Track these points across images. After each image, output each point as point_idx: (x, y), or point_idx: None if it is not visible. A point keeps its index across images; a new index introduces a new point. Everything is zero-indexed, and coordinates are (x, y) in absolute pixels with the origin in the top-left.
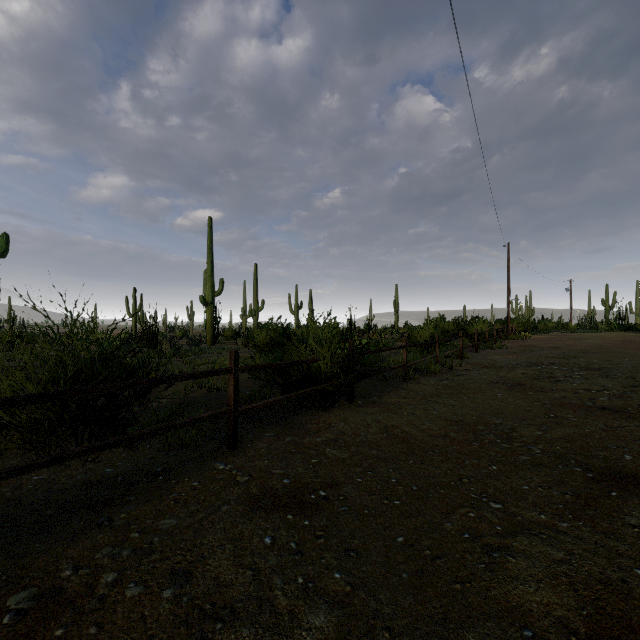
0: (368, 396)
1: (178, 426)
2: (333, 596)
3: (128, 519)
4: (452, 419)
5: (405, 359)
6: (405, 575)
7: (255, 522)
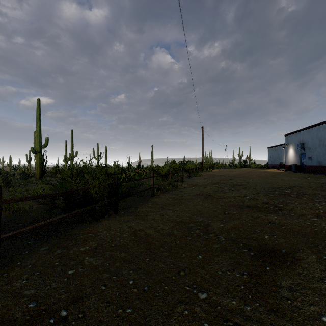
0: (129, 208)
1: None
2: None
3: None
4: (176, 220)
5: (152, 184)
6: None
7: None
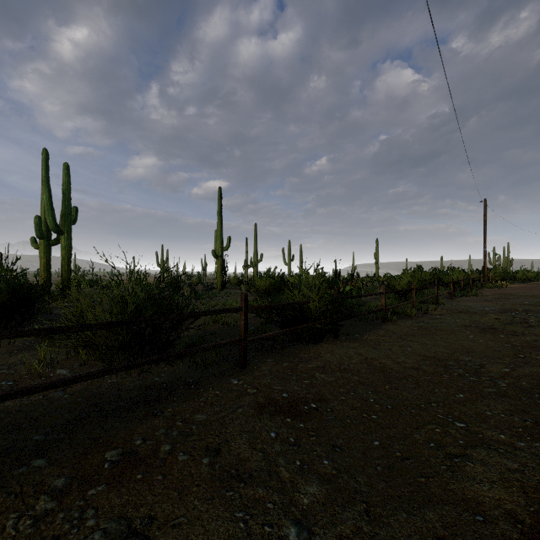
0: (351, 334)
1: (205, 349)
2: (323, 475)
3: (173, 412)
4: (425, 355)
5: (384, 303)
6: (379, 468)
7: (263, 421)
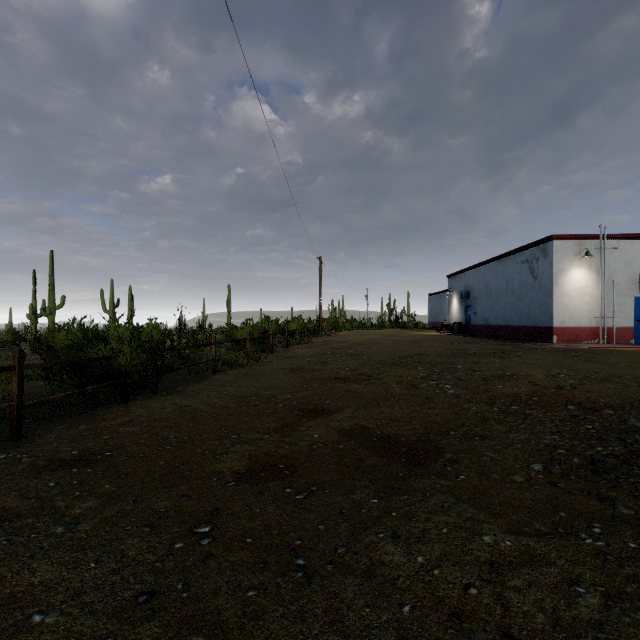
0: (174, 388)
1: None
2: (102, 494)
3: None
4: (236, 395)
5: (214, 354)
6: (157, 476)
7: (41, 478)
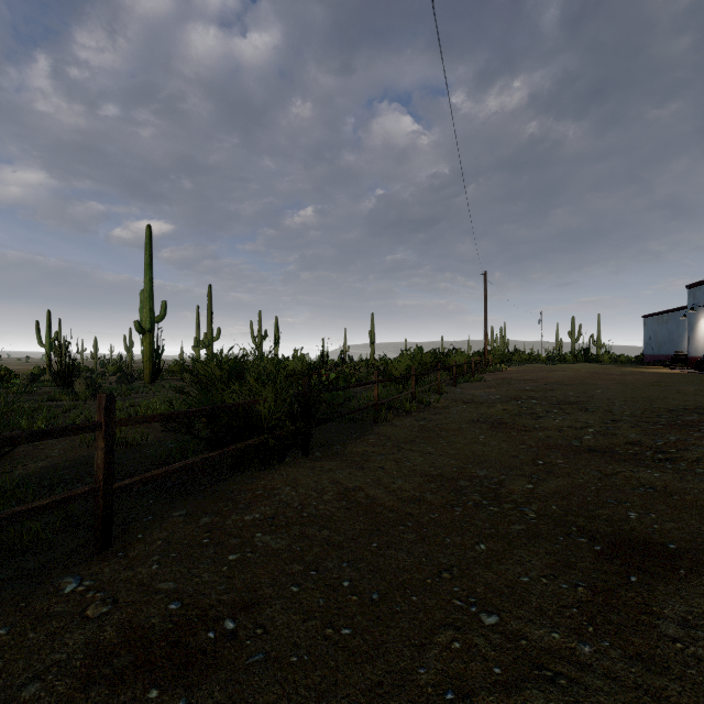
0: (330, 445)
1: None
2: None
3: None
4: (429, 473)
5: (376, 397)
6: None
7: None
